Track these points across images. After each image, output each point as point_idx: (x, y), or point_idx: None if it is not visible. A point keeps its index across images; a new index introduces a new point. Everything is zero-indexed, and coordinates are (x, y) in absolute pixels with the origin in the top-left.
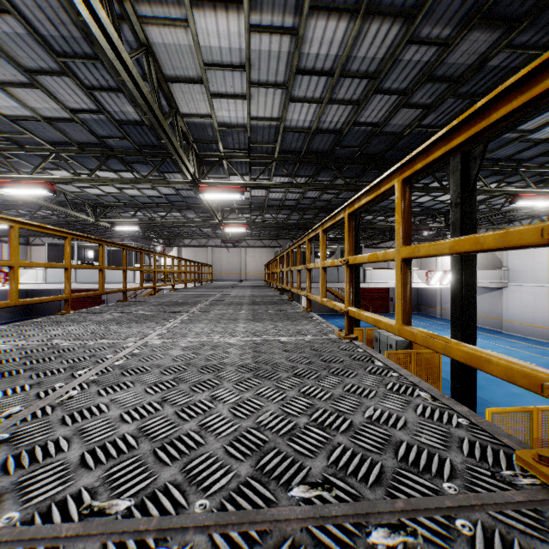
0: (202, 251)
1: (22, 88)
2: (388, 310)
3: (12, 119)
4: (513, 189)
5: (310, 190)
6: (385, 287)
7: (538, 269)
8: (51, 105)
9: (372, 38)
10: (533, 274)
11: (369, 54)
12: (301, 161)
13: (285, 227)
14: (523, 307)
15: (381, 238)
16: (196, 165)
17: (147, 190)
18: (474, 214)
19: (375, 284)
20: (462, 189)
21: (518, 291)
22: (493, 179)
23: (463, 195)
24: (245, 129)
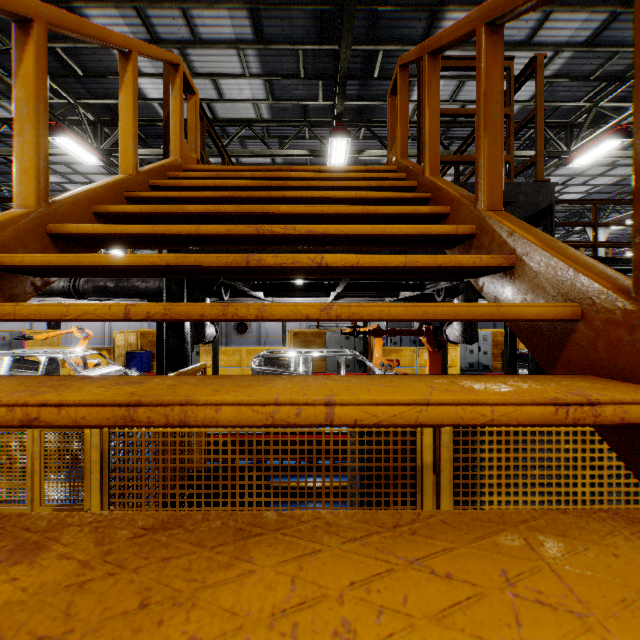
0: None
1: (609, 171)
2: None
3: (612, 185)
4: None
5: None
6: None
7: None
8: (628, 169)
9: None
10: None
11: None
12: None
13: None
14: None
15: None
16: None
17: None
18: None
19: None
20: None
21: None
22: None
23: None
24: None
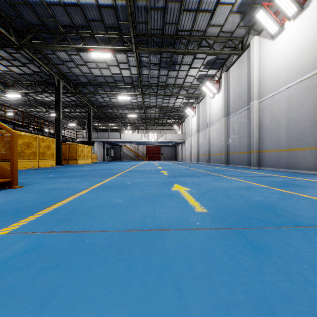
0: (72, 131)
1: None
2: (160, 159)
3: None
4: (115, 93)
5: (68, 96)
6: (159, 148)
7: (189, 132)
8: None
9: (1, 52)
10: (188, 134)
11: (6, 55)
12: (40, 84)
13: (97, 117)
14: (187, 149)
15: (154, 124)
16: (5, 86)
17: (10, 97)
18: (58, 96)
19: (125, 139)
20: (55, 89)
21: (187, 142)
22: (125, 91)
23: (55, 91)
24: (6, 74)
